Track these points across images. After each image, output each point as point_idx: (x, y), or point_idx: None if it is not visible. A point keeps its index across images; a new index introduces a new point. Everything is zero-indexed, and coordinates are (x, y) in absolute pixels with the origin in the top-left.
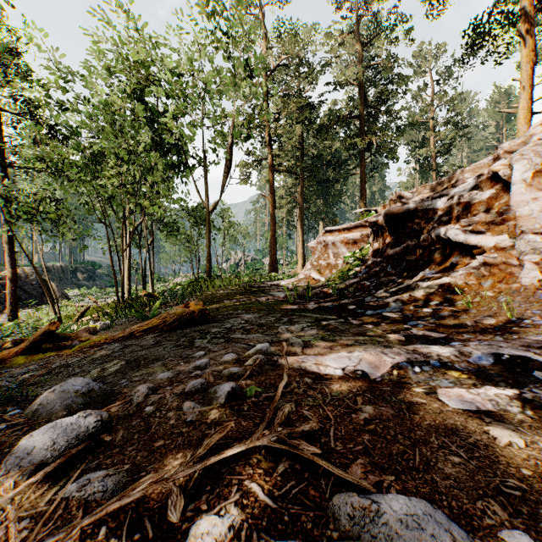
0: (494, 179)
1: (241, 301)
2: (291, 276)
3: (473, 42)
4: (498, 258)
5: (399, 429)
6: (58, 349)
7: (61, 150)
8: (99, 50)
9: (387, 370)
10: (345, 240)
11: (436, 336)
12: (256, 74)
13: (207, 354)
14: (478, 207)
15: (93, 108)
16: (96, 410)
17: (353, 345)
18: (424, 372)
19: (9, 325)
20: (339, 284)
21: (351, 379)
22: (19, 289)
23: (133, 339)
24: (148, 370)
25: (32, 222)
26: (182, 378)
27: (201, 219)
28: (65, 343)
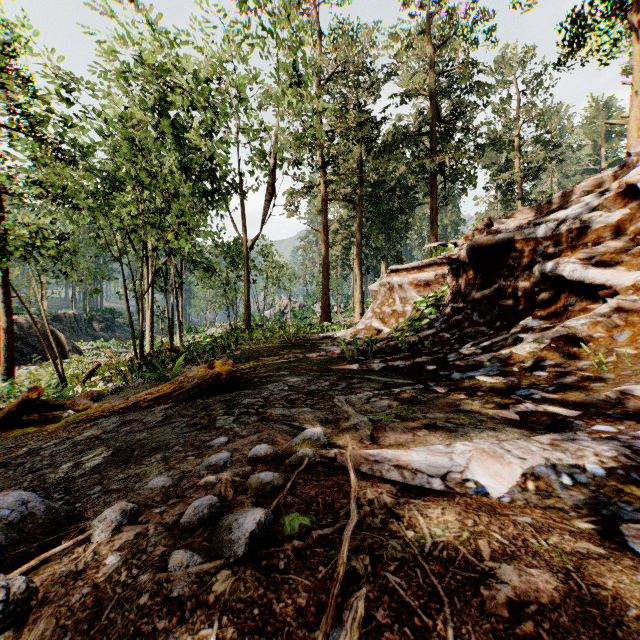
0: (626, 195)
1: (286, 358)
2: (347, 326)
3: (572, 39)
4: (638, 302)
5: (586, 636)
6: (47, 421)
7: (65, 171)
8: (114, 51)
9: (516, 481)
10: (415, 282)
11: (566, 414)
12: (304, 81)
13: (230, 441)
14: (603, 234)
15: (107, 123)
16: (0, 577)
17: (445, 427)
18: (580, 485)
19: (3, 386)
20: (410, 337)
21: (458, 497)
22: (20, 341)
23: (138, 410)
24: (139, 469)
25: (30, 260)
26: (185, 487)
27: (238, 258)
28: (57, 413)
